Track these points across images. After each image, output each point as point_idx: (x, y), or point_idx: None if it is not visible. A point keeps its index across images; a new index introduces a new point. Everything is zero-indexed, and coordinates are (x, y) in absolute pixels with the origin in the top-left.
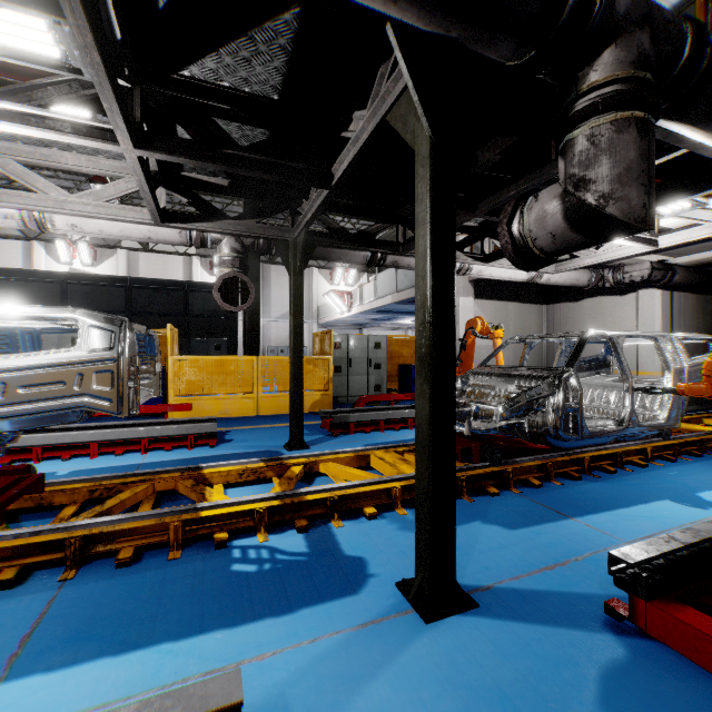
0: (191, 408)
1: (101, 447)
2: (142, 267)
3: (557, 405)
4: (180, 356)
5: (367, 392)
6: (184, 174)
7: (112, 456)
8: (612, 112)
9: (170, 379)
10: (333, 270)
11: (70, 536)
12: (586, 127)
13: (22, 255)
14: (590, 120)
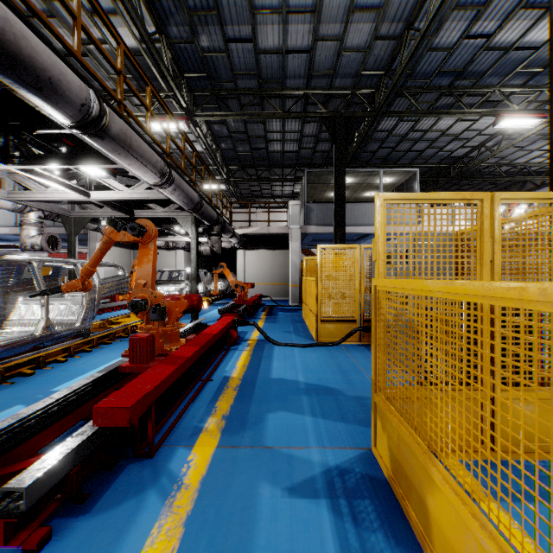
0: None
1: None
2: None
3: (187, 291)
4: None
5: None
6: None
7: None
8: (218, 236)
9: None
10: None
11: (113, 332)
12: (214, 237)
13: None
14: (215, 236)
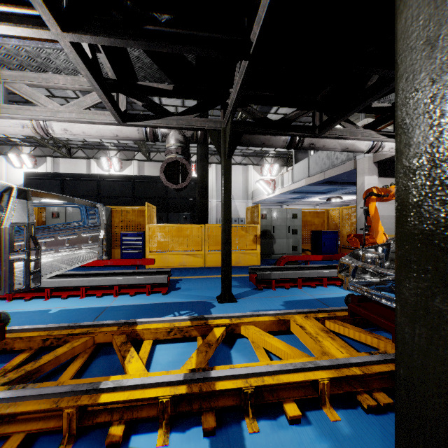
0: (154, 262)
1: (88, 290)
2: (146, 171)
3: None
4: (153, 224)
5: (286, 251)
6: (139, 83)
7: (94, 297)
8: None
9: (147, 240)
10: (262, 166)
11: None
12: None
13: (85, 167)
14: None
